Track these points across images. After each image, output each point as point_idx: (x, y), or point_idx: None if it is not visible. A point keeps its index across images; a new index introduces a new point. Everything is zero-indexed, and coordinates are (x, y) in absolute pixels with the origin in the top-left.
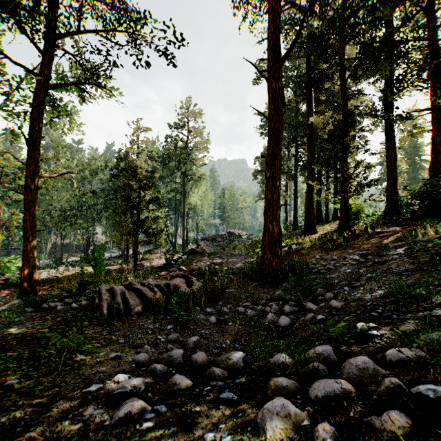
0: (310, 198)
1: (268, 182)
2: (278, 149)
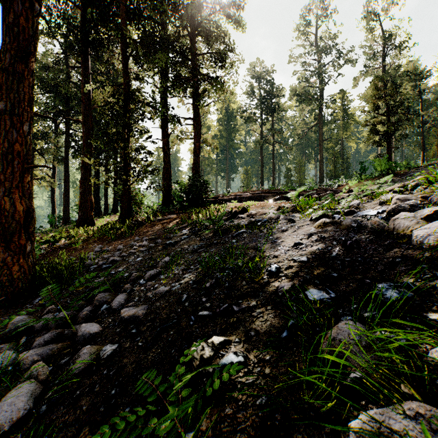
0: (86, 183)
1: (2, 120)
2: (27, 69)
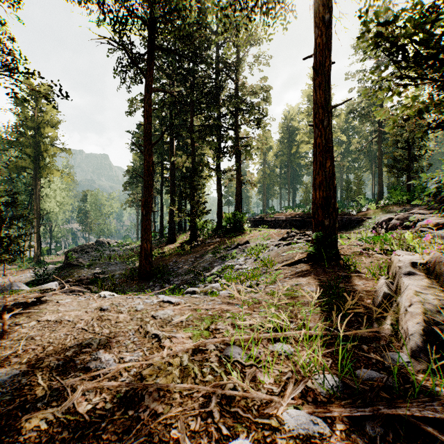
0: (172, 216)
1: (144, 218)
2: (150, 198)
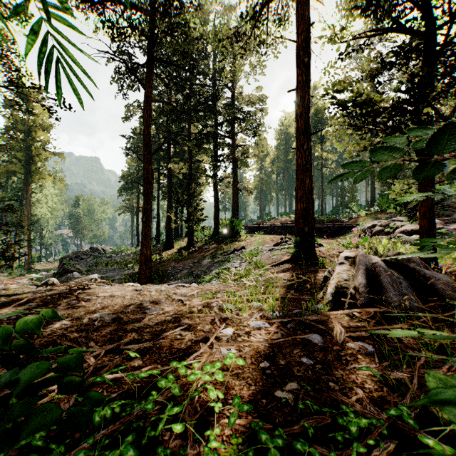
0: (169, 223)
1: (144, 224)
2: (150, 205)
